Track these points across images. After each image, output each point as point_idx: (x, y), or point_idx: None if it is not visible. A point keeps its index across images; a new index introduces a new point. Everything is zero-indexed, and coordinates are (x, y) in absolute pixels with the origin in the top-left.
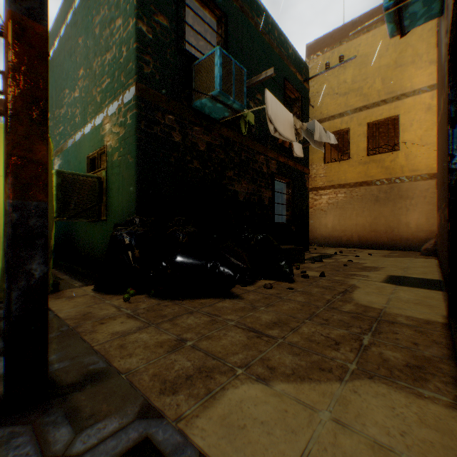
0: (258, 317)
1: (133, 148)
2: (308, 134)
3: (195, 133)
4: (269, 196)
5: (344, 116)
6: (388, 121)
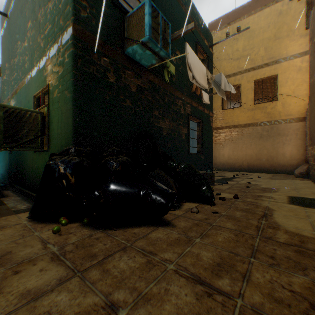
0: (198, 254)
1: (70, 83)
2: (215, 85)
3: (127, 76)
4: (185, 132)
5: (237, 75)
6: (267, 79)
